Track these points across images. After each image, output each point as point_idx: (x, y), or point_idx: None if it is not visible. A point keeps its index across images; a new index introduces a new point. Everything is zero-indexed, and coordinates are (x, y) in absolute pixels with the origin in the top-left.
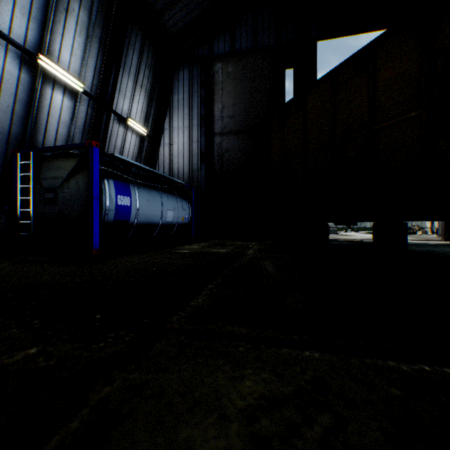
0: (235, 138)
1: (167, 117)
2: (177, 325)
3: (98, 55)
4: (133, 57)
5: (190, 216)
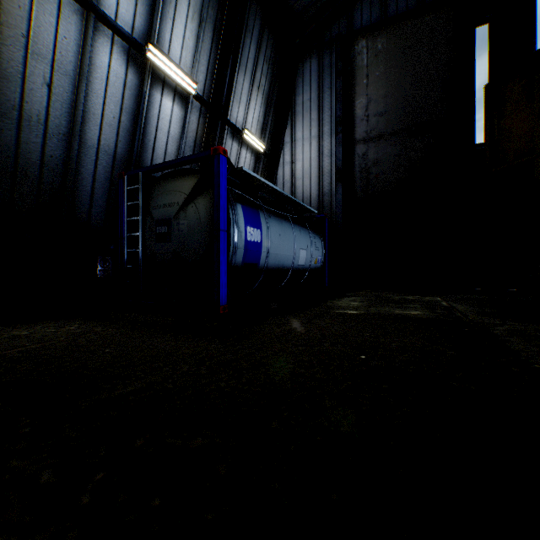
0: (387, 143)
1: (288, 126)
2: None
3: (211, 46)
4: (251, 48)
5: (323, 258)
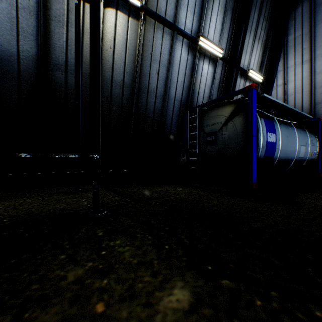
0: None
1: (280, 59)
2: None
3: (230, 24)
4: (254, 15)
5: (317, 152)
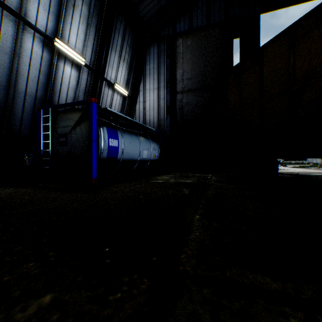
0: (192, 94)
1: (142, 81)
2: (190, 267)
3: (94, 38)
4: (118, 38)
5: (159, 154)
